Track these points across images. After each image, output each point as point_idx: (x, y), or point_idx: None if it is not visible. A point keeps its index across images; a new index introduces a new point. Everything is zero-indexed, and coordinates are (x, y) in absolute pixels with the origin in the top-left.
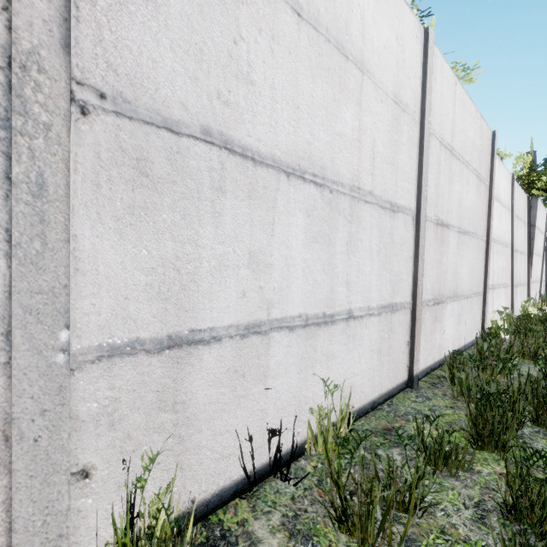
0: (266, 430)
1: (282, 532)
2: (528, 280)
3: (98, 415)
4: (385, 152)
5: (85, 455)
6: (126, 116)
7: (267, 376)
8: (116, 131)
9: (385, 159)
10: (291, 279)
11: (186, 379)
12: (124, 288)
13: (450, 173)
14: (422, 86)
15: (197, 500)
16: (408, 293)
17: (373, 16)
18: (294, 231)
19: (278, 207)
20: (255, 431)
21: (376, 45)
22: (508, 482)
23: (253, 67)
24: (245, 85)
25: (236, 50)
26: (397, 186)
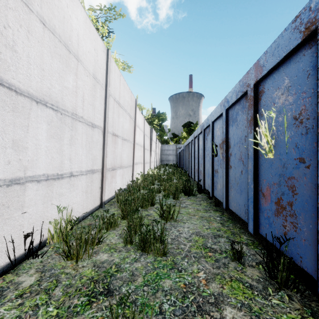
0: (23, 235)
1: (37, 273)
2: (150, 161)
3: None
4: (89, 99)
5: None
6: None
7: (24, 206)
8: None
9: (89, 102)
10: (38, 155)
11: None
12: None
13: (119, 113)
14: (106, 73)
15: None
16: (100, 165)
17: (83, 36)
18: (40, 131)
19: (31, 118)
20: (15, 237)
21: (85, 50)
22: (128, 222)
23: (16, 43)
24: (11, 51)
25: (5, 31)
26: (95, 116)
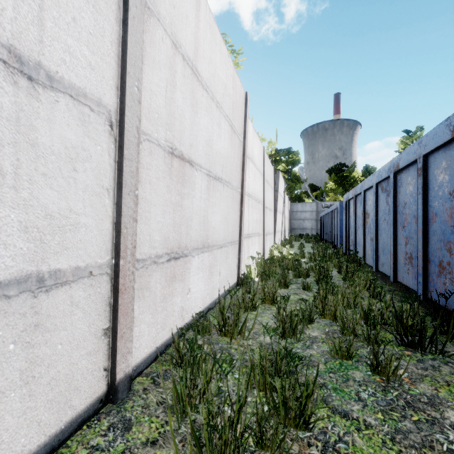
0: None
1: None
2: (274, 230)
3: None
4: None
5: None
6: None
7: None
8: None
9: None
10: None
11: None
12: None
13: (194, 98)
14: None
15: None
16: (103, 249)
17: None
18: None
19: None
20: None
21: None
22: None
23: None
24: None
25: None
26: (43, 31)
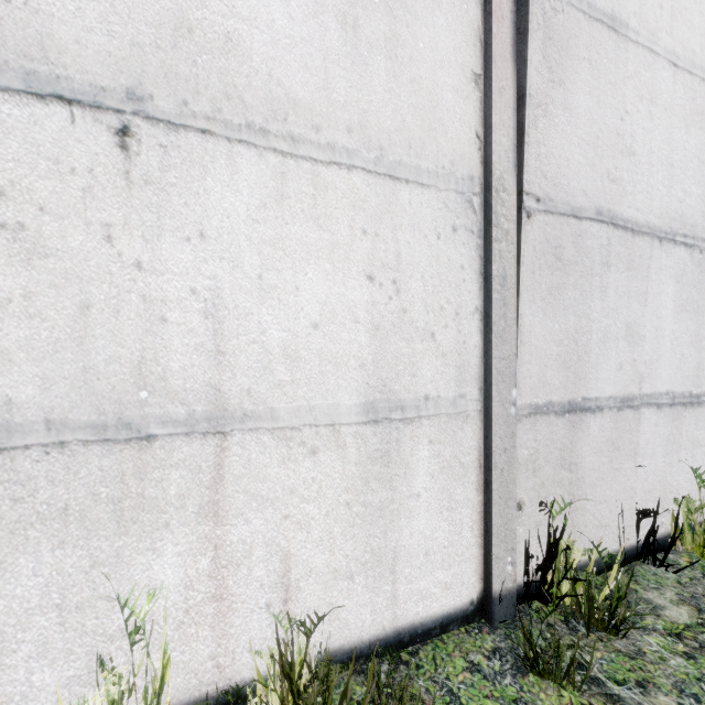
0: (634, 510)
1: (685, 605)
2: None
3: (527, 461)
4: None
5: (520, 492)
6: (550, 212)
7: (637, 453)
8: (544, 226)
9: None
10: (659, 352)
11: (578, 443)
12: (544, 357)
13: None
14: None
15: (582, 559)
16: None
17: None
18: (664, 300)
19: (650, 275)
20: (625, 508)
21: None
22: None
23: (634, 137)
24: (627, 158)
25: (621, 126)
26: None
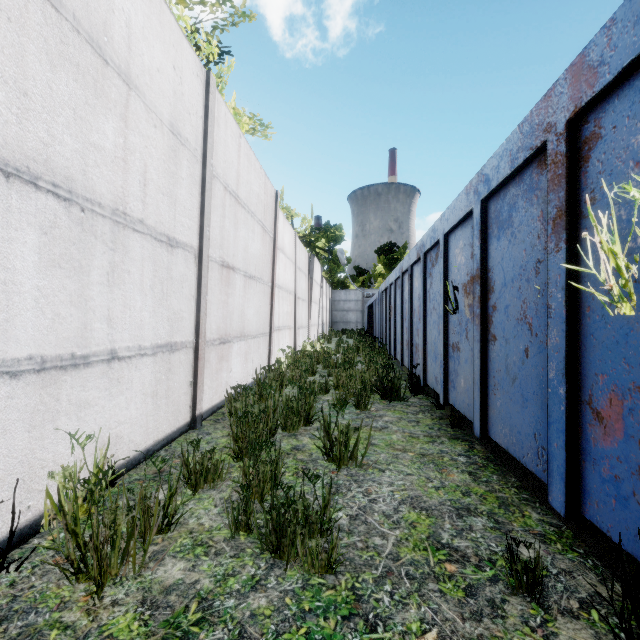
0: None
1: None
2: (309, 324)
3: None
4: (160, 181)
5: None
6: None
7: None
8: None
9: (160, 189)
10: (13, 310)
11: None
12: None
13: (236, 219)
14: (205, 127)
15: None
16: (191, 332)
17: (143, 31)
18: (19, 249)
19: None
20: None
21: (148, 64)
22: (244, 471)
23: None
24: None
25: None
26: (175, 221)
